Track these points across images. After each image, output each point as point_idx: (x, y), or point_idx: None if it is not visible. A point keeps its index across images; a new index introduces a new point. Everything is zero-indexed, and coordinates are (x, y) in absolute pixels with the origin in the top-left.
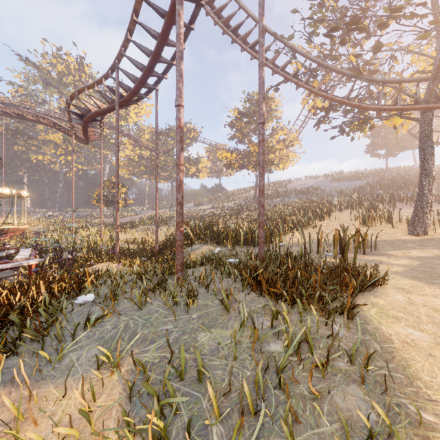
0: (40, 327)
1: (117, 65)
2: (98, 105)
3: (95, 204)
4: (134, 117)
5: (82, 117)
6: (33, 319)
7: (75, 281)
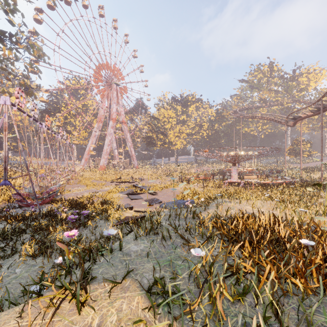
0: (323, 188)
1: (322, 100)
2: (307, 114)
3: (287, 155)
4: (313, 85)
5: (295, 119)
6: (322, 186)
7: (323, 184)
